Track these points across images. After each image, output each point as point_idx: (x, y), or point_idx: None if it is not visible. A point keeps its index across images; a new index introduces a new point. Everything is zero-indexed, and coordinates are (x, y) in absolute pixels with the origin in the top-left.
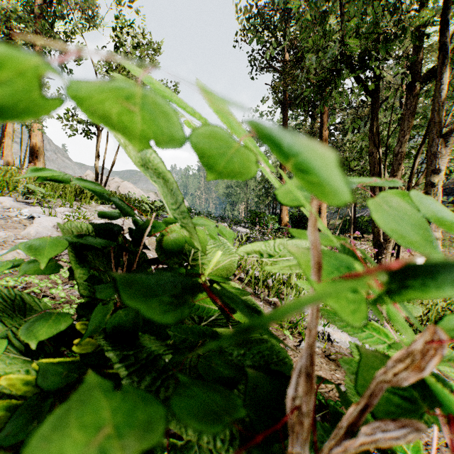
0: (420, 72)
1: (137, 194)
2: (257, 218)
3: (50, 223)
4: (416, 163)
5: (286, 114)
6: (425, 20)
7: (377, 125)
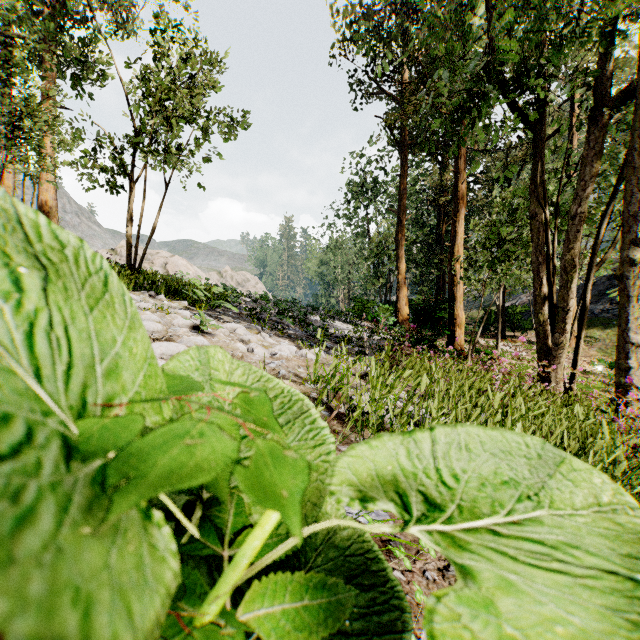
0: (609, 93)
1: (193, 273)
2: (364, 308)
3: None
4: (602, 230)
5: (406, 160)
6: (625, 8)
7: (543, 174)
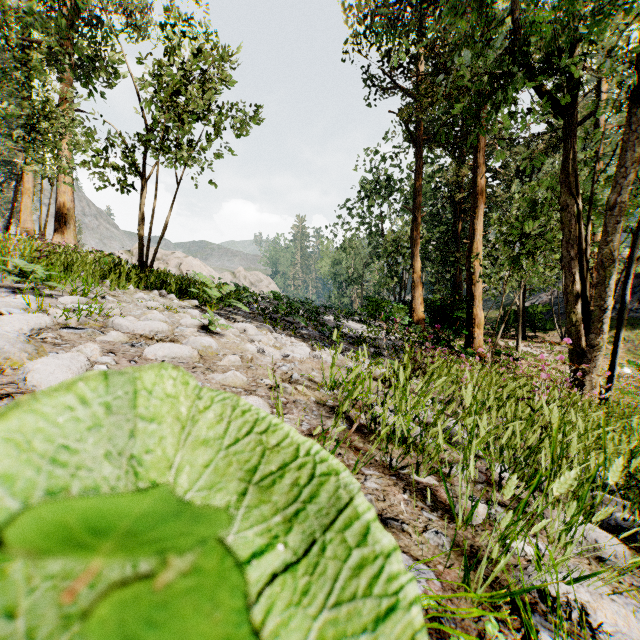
0: None
1: (207, 274)
2: (378, 308)
3: (26, 324)
4: None
5: (421, 156)
6: None
7: (575, 162)
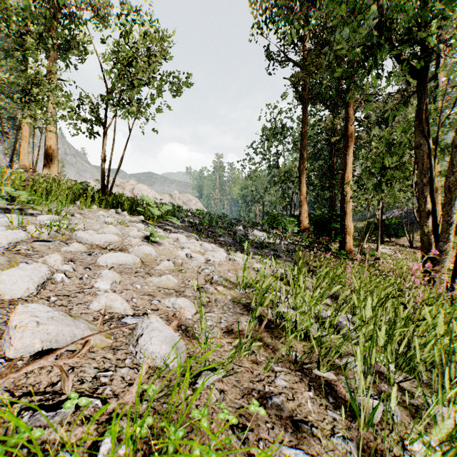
0: None
1: (152, 196)
2: (275, 220)
3: (5, 239)
4: None
5: (306, 110)
6: None
7: (426, 112)
